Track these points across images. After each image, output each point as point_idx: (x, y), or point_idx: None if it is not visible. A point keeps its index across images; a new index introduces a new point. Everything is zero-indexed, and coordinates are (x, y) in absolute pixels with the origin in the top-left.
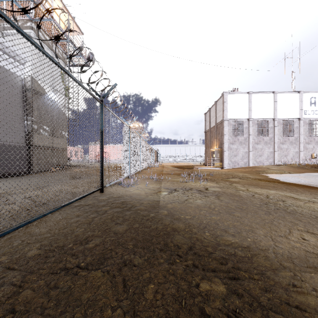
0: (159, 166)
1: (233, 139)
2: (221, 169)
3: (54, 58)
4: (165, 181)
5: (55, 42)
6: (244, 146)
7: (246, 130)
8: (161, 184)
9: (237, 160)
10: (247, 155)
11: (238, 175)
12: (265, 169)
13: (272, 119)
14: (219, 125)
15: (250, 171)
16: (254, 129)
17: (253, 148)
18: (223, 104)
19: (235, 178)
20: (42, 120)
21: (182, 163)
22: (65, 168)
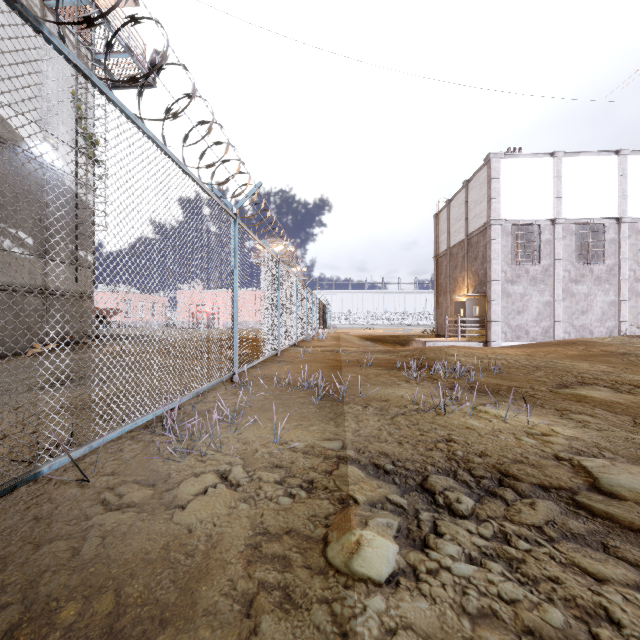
0: (330, 338)
1: (514, 272)
2: (483, 345)
3: (52, 51)
4: (356, 403)
5: (53, 9)
6: (542, 289)
7: (547, 249)
8: (343, 422)
9: (525, 322)
10: (550, 310)
11: (592, 374)
12: (629, 349)
13: (614, 220)
14: (477, 237)
15: (594, 356)
16: (568, 246)
17: (566, 293)
18: (488, 183)
19: (598, 387)
20: (9, 213)
21: (380, 330)
22: (86, 343)
